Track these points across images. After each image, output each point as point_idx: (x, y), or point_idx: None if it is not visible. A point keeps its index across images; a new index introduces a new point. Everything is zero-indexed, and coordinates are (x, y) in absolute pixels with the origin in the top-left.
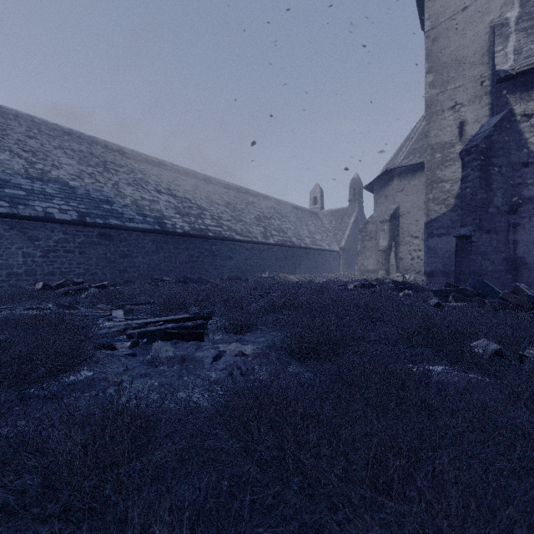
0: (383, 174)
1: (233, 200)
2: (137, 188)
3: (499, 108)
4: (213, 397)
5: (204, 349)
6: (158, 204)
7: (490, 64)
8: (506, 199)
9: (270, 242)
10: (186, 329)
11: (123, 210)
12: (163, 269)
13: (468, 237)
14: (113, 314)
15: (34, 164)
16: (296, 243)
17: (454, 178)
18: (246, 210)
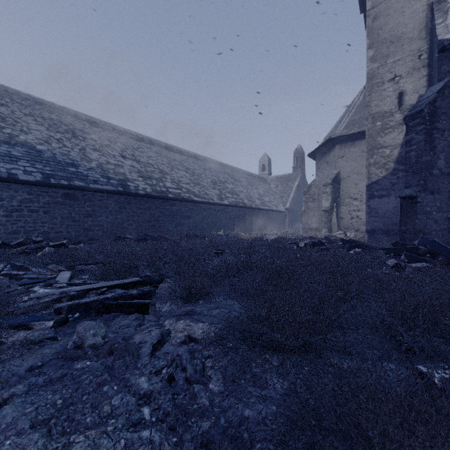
0: (325, 143)
1: (192, 166)
2: (103, 153)
3: (441, 76)
4: (134, 444)
5: (145, 327)
6: (122, 168)
7: (427, 39)
8: (448, 162)
9: (225, 203)
10: (130, 299)
11: (88, 173)
12: (126, 227)
13: (413, 197)
14: (58, 278)
15: (2, 129)
16: (248, 204)
17: (393, 144)
18: (203, 175)
